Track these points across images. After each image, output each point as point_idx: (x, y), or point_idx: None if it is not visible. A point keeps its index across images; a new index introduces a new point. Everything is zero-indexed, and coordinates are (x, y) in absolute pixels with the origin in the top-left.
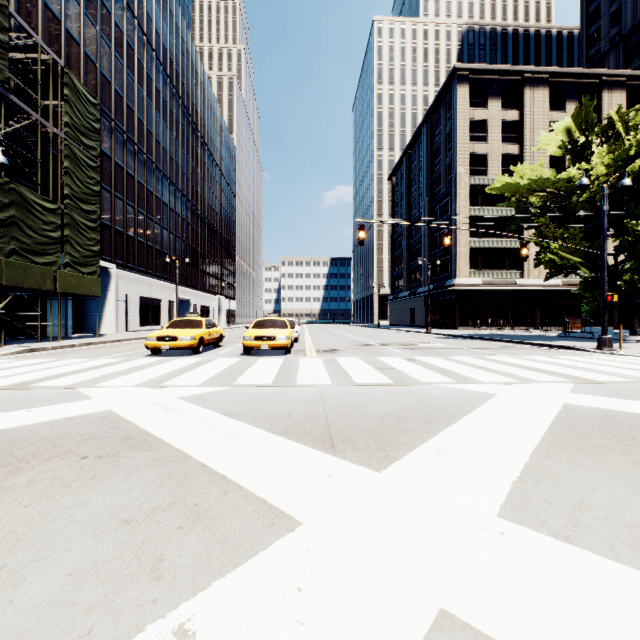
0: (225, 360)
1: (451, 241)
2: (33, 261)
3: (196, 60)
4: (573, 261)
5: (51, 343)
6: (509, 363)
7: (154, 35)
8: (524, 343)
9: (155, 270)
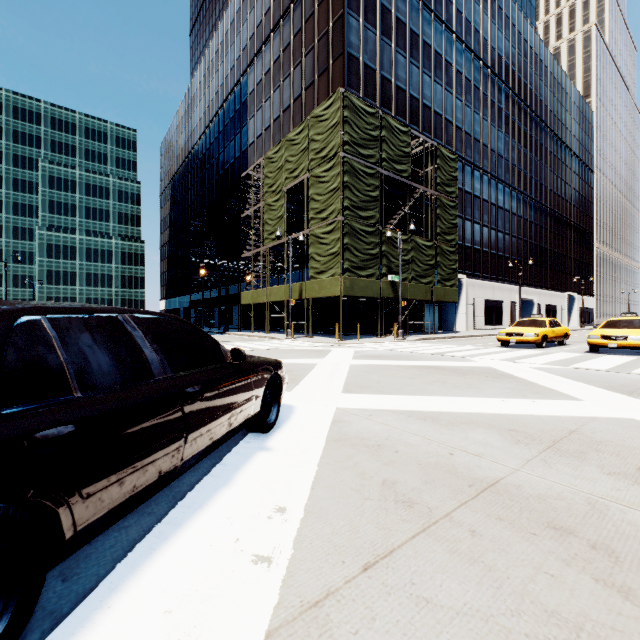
0: (566, 354)
1: None
2: (421, 282)
3: (539, 50)
4: None
5: (430, 335)
6: None
7: (496, 61)
8: None
9: (497, 274)
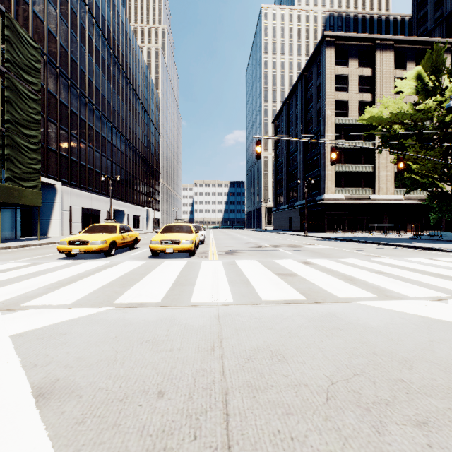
0: (129, 264)
1: (320, 166)
2: None
3: (129, 31)
4: (432, 176)
5: None
6: (403, 267)
7: (94, 6)
8: (391, 245)
9: (95, 187)
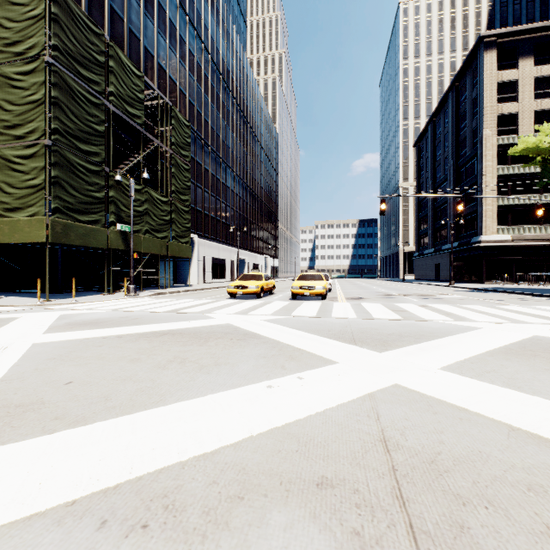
0: (280, 302)
1: (477, 200)
2: (156, 236)
3: (249, 73)
4: None
5: (166, 290)
6: (514, 310)
7: (221, 63)
8: (547, 296)
9: (222, 238)
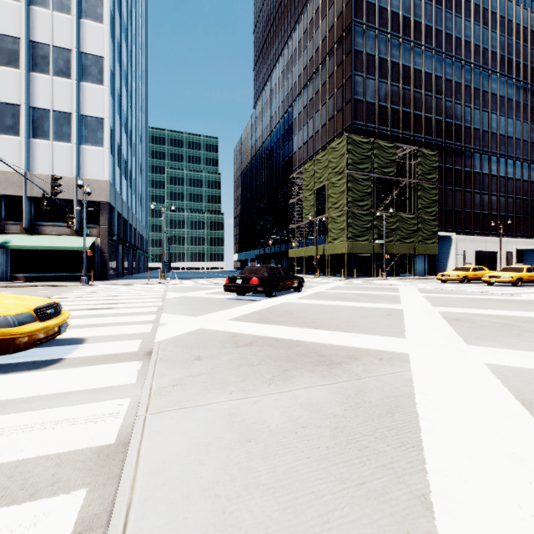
0: (464, 285)
1: None
2: (404, 242)
3: None
4: None
5: (411, 277)
6: None
7: (489, 58)
8: None
9: (490, 230)
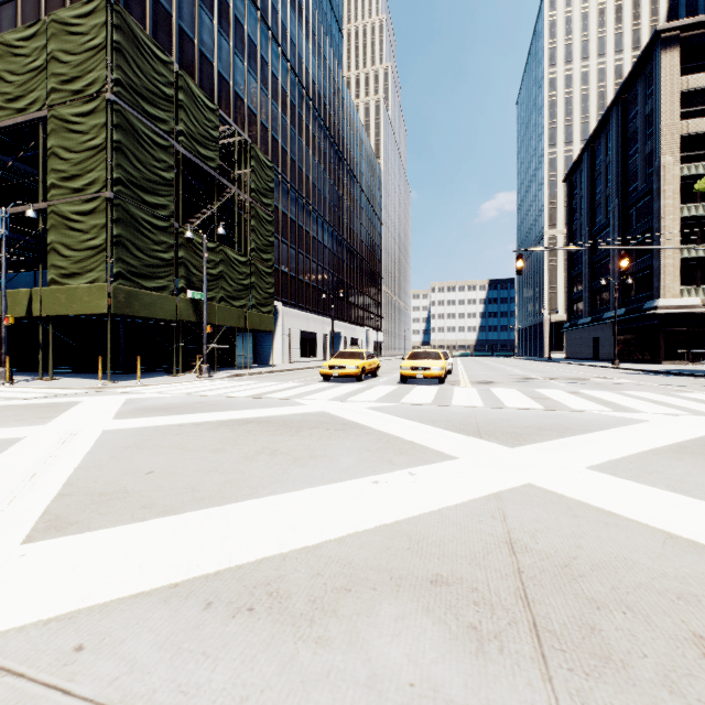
0: (386, 386)
1: (652, 251)
2: (233, 305)
3: (346, 96)
4: None
5: (245, 370)
6: (698, 399)
7: (311, 86)
8: None
9: (312, 305)
